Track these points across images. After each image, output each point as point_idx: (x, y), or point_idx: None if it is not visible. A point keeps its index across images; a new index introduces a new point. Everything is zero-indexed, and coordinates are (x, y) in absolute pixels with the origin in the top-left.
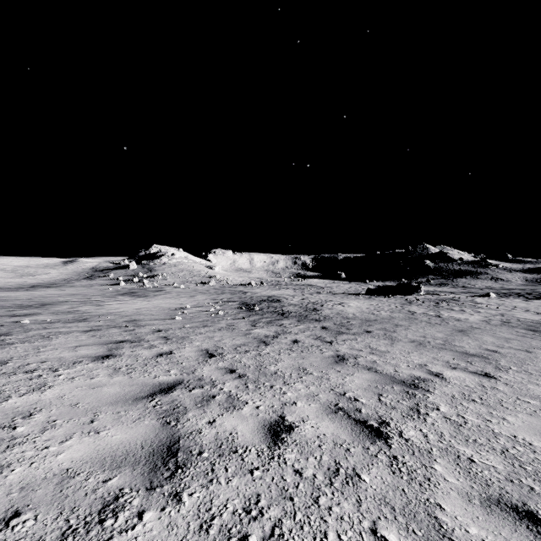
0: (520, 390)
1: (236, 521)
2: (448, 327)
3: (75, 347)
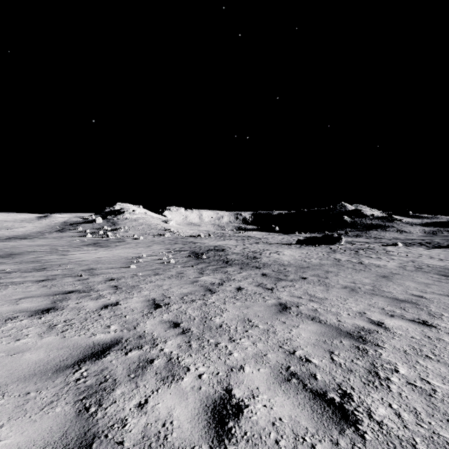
0: None
1: None
2: (372, 273)
3: (19, 299)
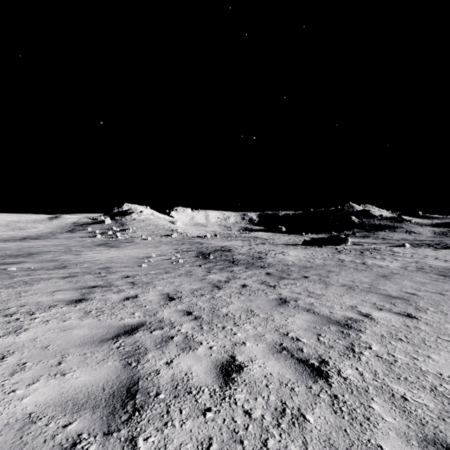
0: (439, 330)
1: None
2: (372, 273)
3: (53, 291)
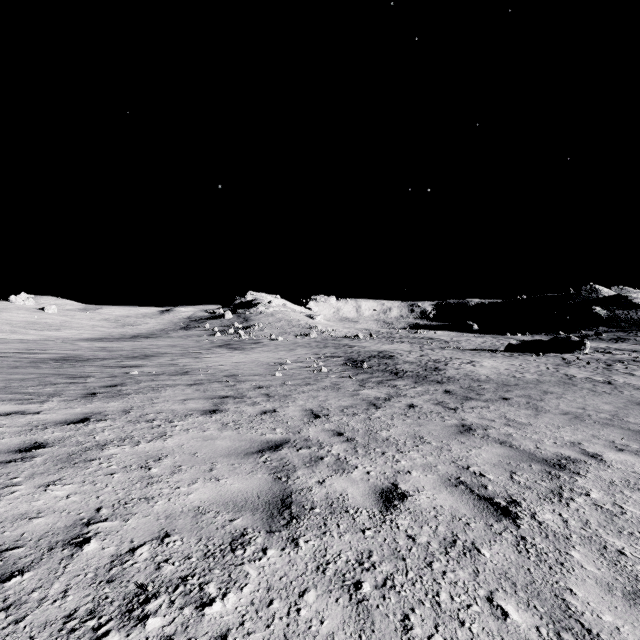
0: None
1: (349, 569)
2: (621, 398)
3: (183, 400)
